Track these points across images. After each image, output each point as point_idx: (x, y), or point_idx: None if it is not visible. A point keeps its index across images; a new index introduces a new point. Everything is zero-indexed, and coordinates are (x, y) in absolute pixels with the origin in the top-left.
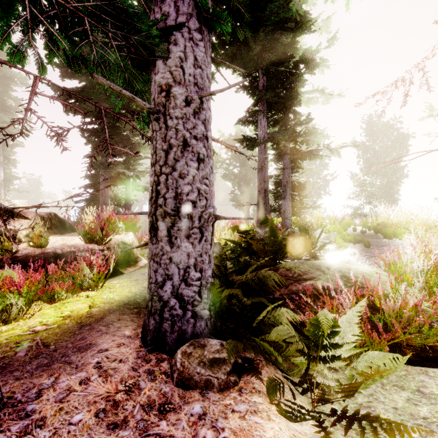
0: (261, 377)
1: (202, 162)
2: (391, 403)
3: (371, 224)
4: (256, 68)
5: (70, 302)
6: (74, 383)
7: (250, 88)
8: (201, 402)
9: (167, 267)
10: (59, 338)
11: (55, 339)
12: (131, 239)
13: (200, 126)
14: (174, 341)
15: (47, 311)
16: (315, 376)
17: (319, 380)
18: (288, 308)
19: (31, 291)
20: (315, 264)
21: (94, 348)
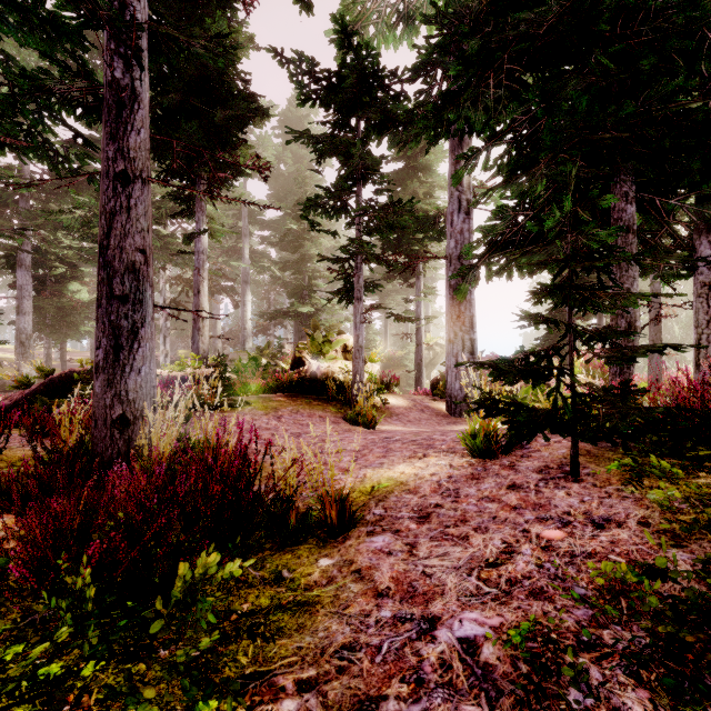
0: None
1: None
2: None
3: None
4: None
5: None
6: None
7: None
8: None
9: None
10: None
11: None
12: None
13: None
14: None
15: None
16: None
17: None
18: None
19: None
20: None
21: None
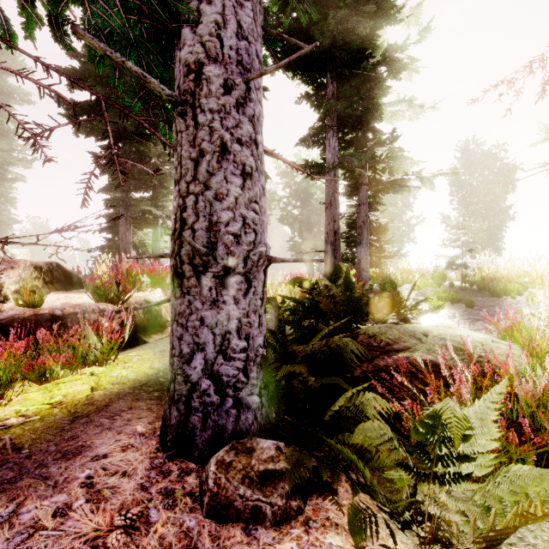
0: (337, 499)
1: (249, 178)
2: (548, 547)
3: (472, 277)
4: (324, 72)
5: (66, 381)
6: (44, 515)
7: (316, 98)
8: (245, 546)
9: (196, 332)
10: (39, 437)
11: (32, 438)
12: (159, 297)
13: (245, 124)
14: (206, 442)
15: (32, 394)
16: (426, 504)
17: (432, 509)
18: (374, 392)
19: (7, 368)
20: (407, 329)
21: (87, 452)
